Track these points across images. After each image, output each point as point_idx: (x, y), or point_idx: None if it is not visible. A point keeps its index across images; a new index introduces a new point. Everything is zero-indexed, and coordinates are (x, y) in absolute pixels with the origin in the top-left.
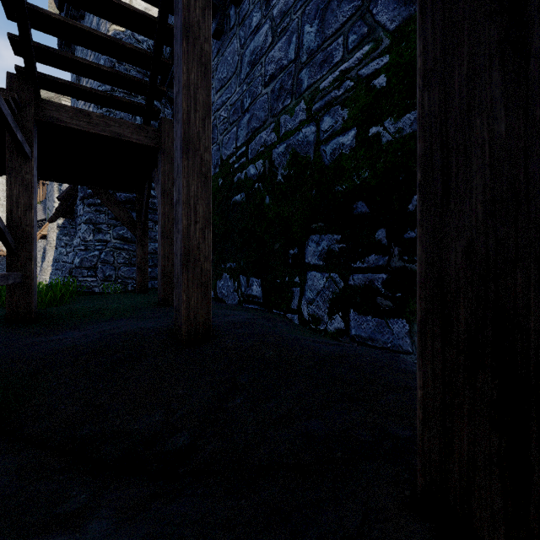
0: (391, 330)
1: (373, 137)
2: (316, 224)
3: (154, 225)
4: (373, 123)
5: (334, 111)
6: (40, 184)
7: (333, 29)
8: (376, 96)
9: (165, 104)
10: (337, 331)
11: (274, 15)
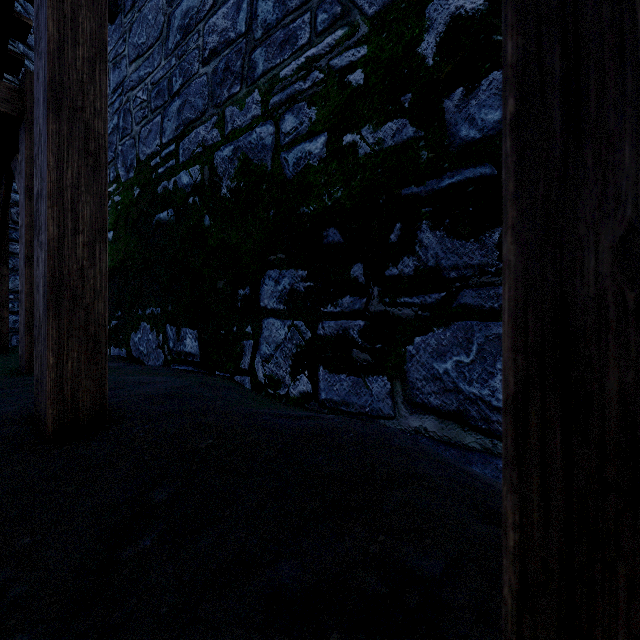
0: (369, 390)
1: (348, 146)
2: (275, 255)
3: None
4: (348, 129)
5: (299, 109)
6: None
7: (298, 2)
8: (352, 96)
9: None
10: (302, 395)
11: None
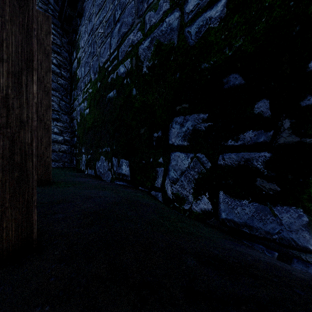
0: (277, 219)
1: None
2: (180, 105)
3: (52, 121)
4: None
5: None
6: None
7: None
8: None
9: (63, 35)
10: (203, 212)
11: None
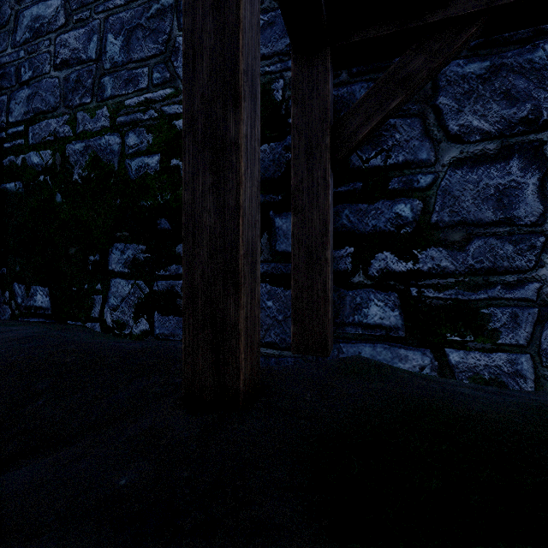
0: None
1: (174, 167)
2: (121, 232)
3: None
4: (174, 156)
5: (140, 132)
6: None
7: (139, 56)
8: (177, 135)
9: None
10: (142, 332)
11: None
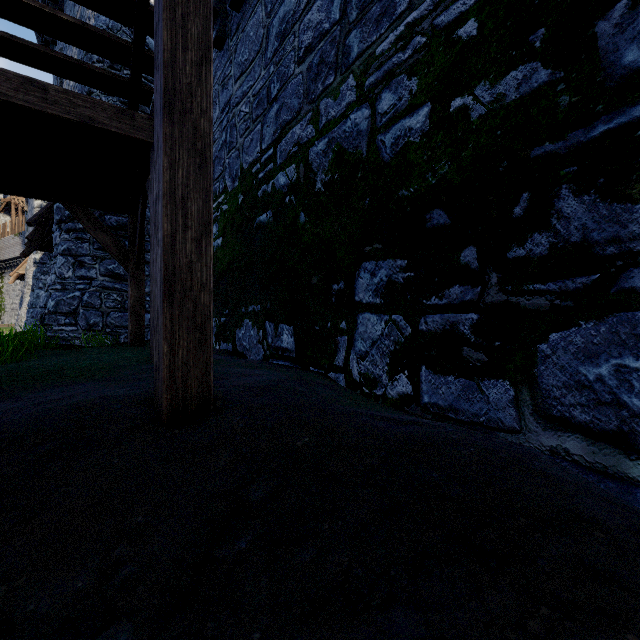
0: (485, 396)
1: (456, 112)
2: (371, 245)
3: None
4: (456, 92)
5: (397, 84)
6: (19, 212)
7: None
8: (462, 52)
9: None
10: (401, 397)
11: None
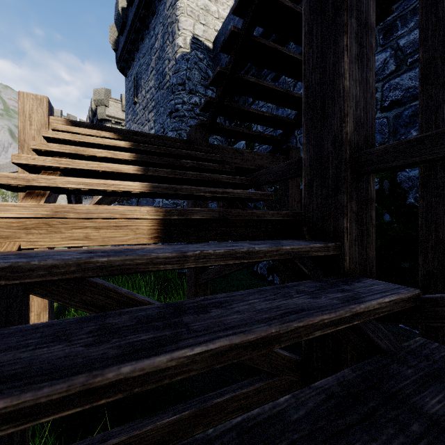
0: None
1: None
2: None
3: None
4: None
5: None
6: None
7: None
8: None
9: None
10: None
11: (401, 45)
